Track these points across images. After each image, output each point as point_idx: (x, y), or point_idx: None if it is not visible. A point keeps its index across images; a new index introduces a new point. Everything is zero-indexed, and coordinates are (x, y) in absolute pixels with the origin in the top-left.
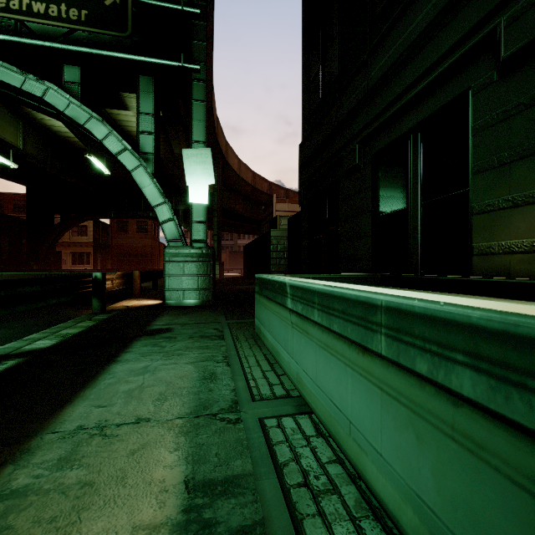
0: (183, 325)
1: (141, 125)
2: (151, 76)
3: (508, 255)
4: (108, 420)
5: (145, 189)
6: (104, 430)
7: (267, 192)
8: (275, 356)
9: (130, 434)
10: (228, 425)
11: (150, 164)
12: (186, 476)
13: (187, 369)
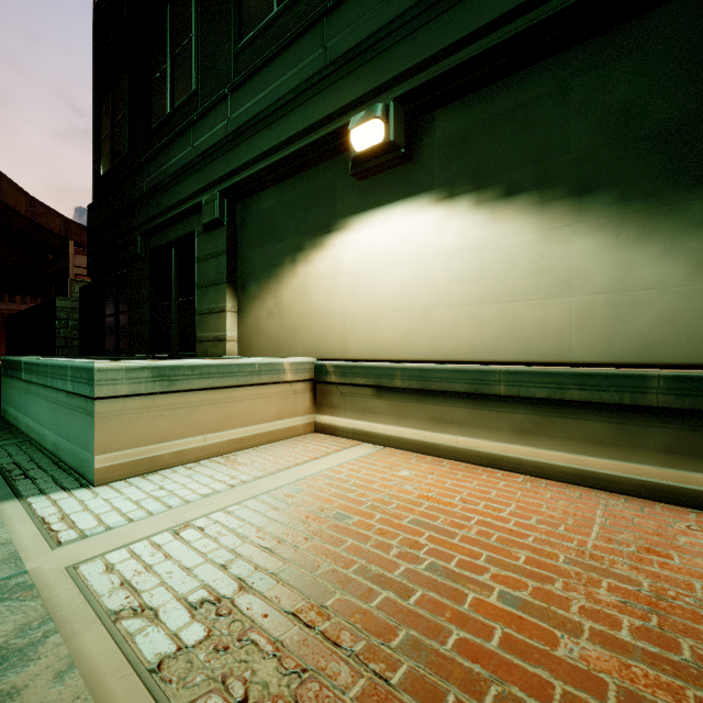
0: None
1: None
2: None
3: (208, 342)
4: None
5: None
6: None
7: (61, 233)
8: (16, 424)
9: None
10: None
11: None
12: None
13: None
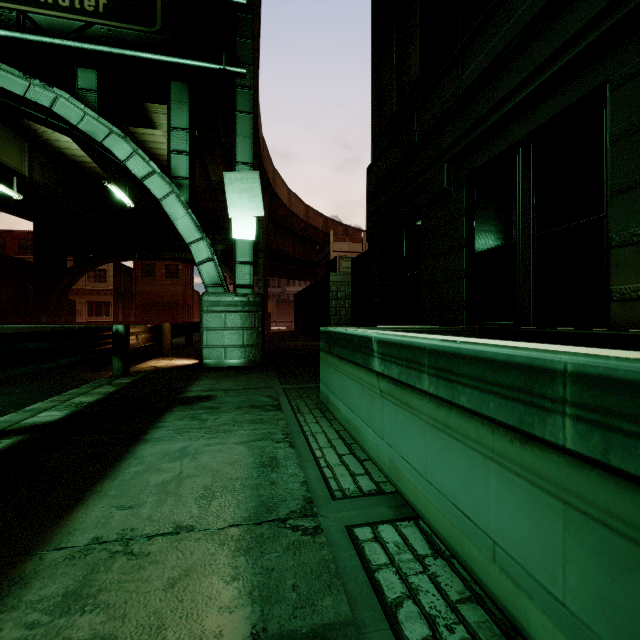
0: (227, 391)
1: (173, 143)
2: (185, 82)
3: None
4: (135, 529)
5: (178, 222)
6: (129, 544)
7: (323, 229)
8: (352, 434)
9: (167, 551)
10: (304, 538)
11: (183, 191)
12: (254, 624)
13: (238, 451)
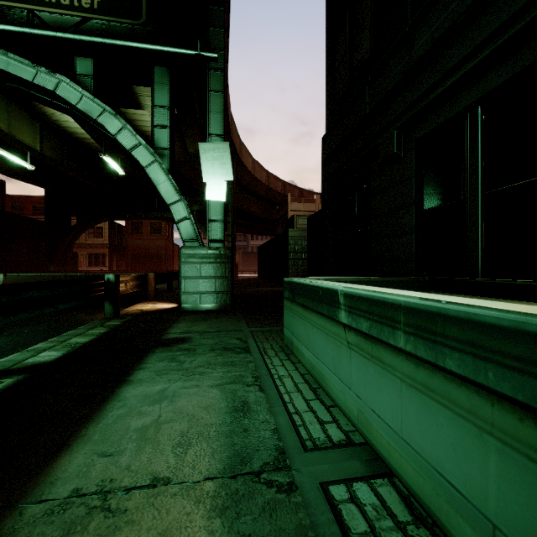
0: (202, 334)
1: (156, 119)
2: (166, 67)
3: None
4: (114, 481)
5: (160, 186)
6: (107, 499)
7: (282, 192)
8: (317, 378)
9: (144, 508)
10: (279, 496)
11: (165, 159)
12: None
13: (212, 394)
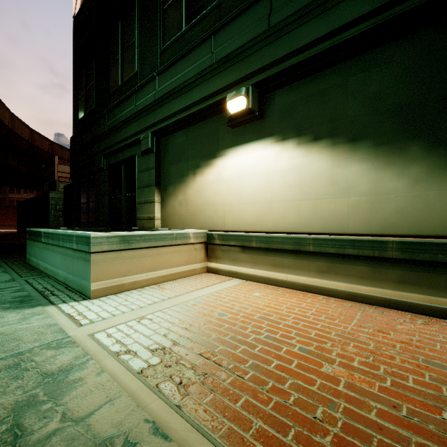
0: None
1: None
2: None
3: (144, 220)
4: None
5: None
6: None
7: (49, 151)
8: (37, 267)
9: None
10: (9, 282)
11: None
12: None
13: None
